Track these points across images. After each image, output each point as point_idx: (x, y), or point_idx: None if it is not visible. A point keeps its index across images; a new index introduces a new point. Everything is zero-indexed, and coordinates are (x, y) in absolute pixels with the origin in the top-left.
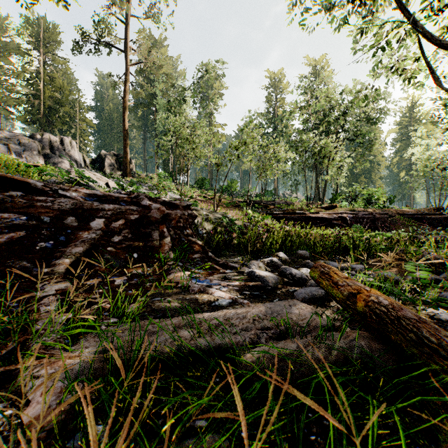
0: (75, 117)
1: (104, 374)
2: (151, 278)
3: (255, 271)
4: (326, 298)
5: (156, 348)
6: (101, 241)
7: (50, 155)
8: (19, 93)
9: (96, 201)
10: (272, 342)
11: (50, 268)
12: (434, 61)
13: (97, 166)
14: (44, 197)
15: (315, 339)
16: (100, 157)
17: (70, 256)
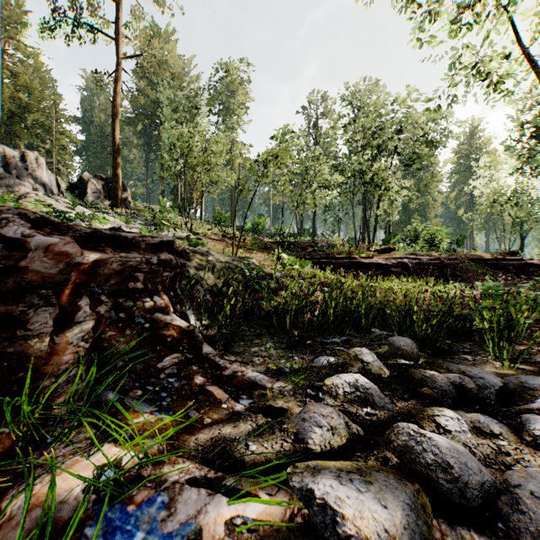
0: (50, 128)
1: None
2: None
3: (340, 510)
4: None
5: None
6: None
7: (4, 174)
8: None
9: None
10: None
11: None
12: None
13: (77, 193)
14: None
15: None
16: (81, 181)
17: None
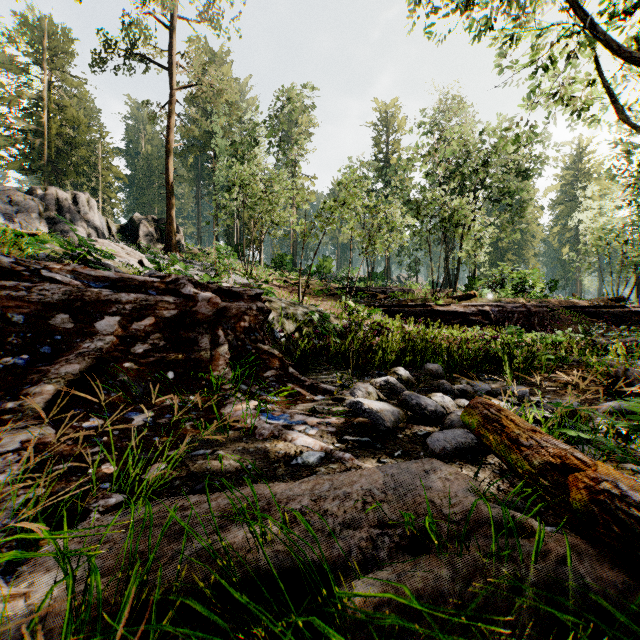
0: (96, 164)
1: (70, 637)
2: (194, 414)
3: (363, 402)
4: (480, 449)
5: (180, 571)
6: (114, 353)
7: (57, 219)
8: (12, 128)
9: (108, 288)
10: (402, 559)
11: (19, 401)
12: (615, 87)
13: (128, 237)
14: (15, 281)
15: (486, 559)
16: (132, 223)
17: (56, 380)
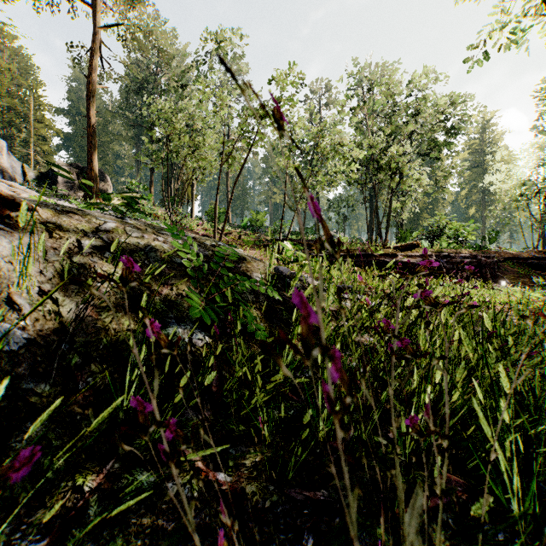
0: (27, 116)
1: None
2: None
3: None
4: None
5: None
6: None
7: None
8: None
9: None
10: None
11: None
12: None
13: (47, 184)
14: None
15: None
16: (53, 170)
17: None
